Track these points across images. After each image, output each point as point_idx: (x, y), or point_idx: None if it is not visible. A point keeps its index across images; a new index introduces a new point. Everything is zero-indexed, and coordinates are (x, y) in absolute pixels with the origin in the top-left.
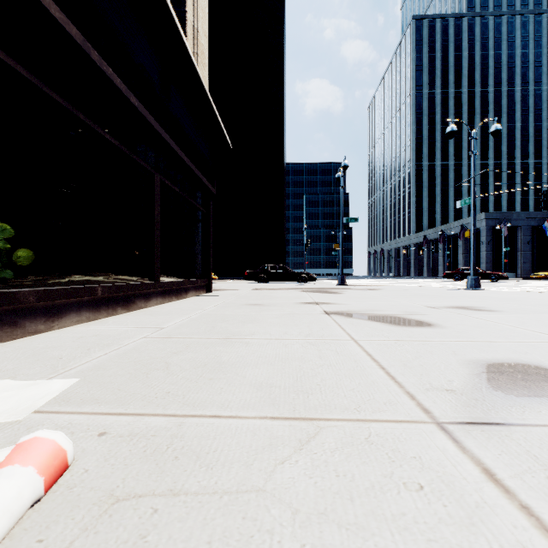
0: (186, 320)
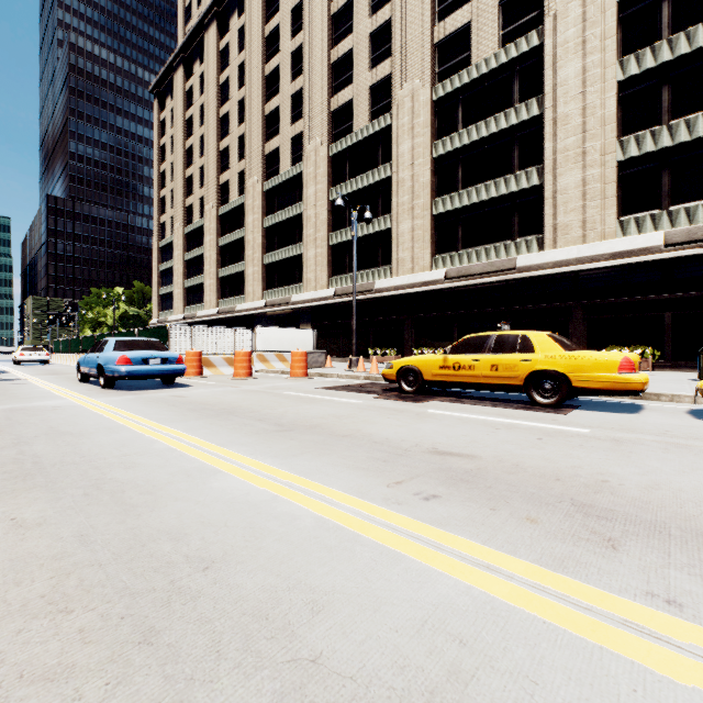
0: None
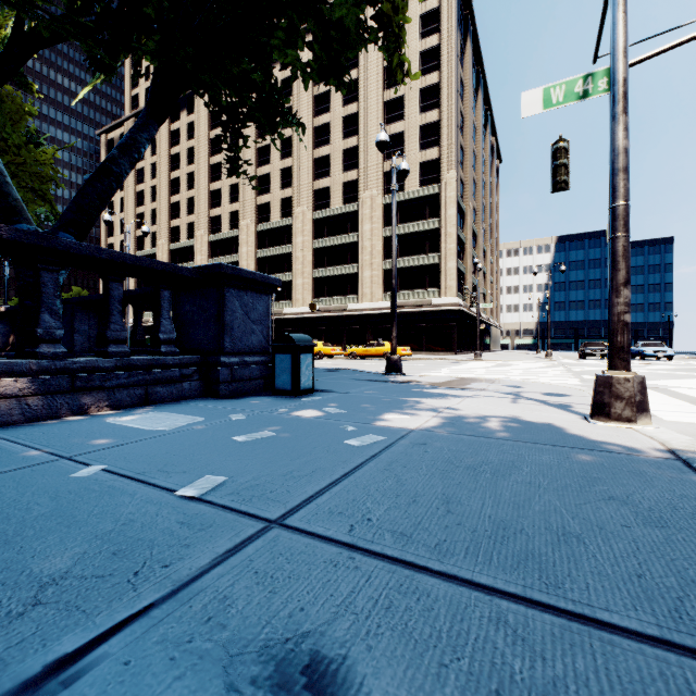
0: None
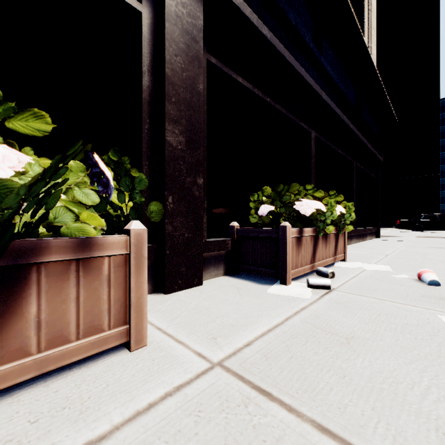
0: (395, 252)
